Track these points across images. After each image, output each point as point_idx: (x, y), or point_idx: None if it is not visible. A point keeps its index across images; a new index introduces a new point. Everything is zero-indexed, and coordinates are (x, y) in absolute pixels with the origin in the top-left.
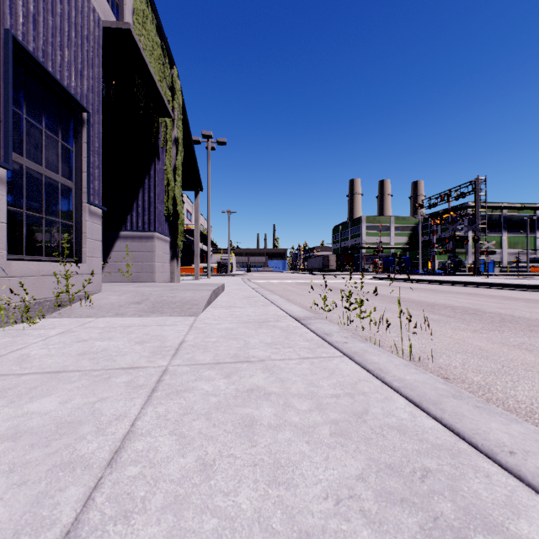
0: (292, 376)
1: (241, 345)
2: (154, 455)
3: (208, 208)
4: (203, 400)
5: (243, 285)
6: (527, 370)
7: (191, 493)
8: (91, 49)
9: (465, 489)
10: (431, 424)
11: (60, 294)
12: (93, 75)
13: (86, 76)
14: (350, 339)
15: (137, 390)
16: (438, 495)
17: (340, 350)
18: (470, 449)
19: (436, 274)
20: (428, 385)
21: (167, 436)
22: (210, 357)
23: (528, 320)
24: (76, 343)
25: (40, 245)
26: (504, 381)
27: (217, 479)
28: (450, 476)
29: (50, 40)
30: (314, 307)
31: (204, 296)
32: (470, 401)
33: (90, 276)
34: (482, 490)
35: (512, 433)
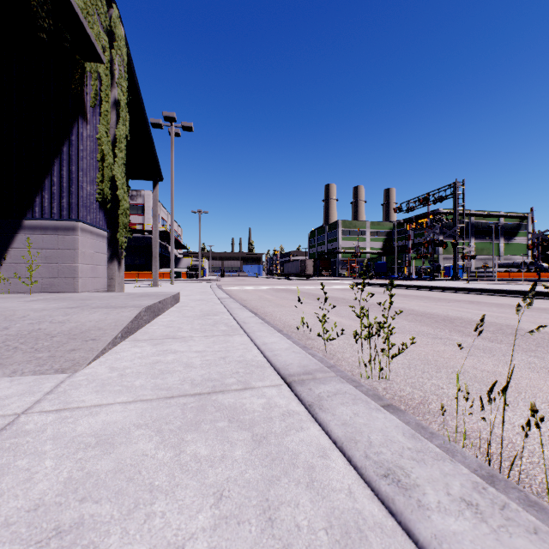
0: None
1: None
2: None
3: (171, 203)
4: None
5: (208, 294)
6: None
7: None
8: None
9: None
10: None
11: None
12: None
13: None
14: (510, 537)
15: None
16: None
17: None
18: None
19: (413, 279)
20: None
21: None
22: None
23: None
24: None
25: None
26: None
27: None
28: None
29: None
30: (301, 327)
31: (120, 320)
32: None
33: None
34: None
35: None
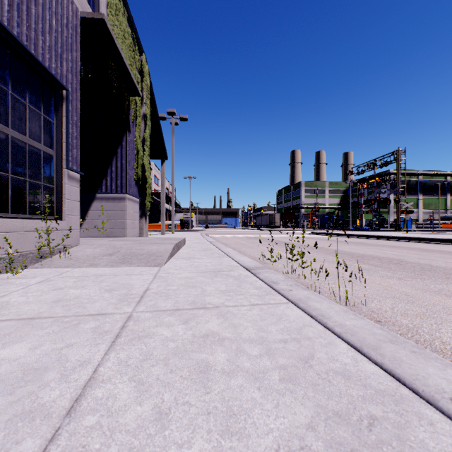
0: (244, 322)
1: (198, 293)
2: (112, 403)
3: (172, 174)
4: (162, 345)
5: (202, 239)
6: (448, 313)
7: (145, 445)
8: (70, 35)
9: (412, 439)
10: (373, 368)
11: (42, 247)
12: (72, 58)
13: (65, 58)
14: (294, 287)
15: (103, 336)
16: (386, 446)
17: (286, 297)
18: (411, 395)
19: (364, 229)
20: (366, 330)
21: (126, 383)
22: (170, 304)
23: (444, 269)
24: (52, 291)
25: (24, 205)
26: (429, 324)
27: (172, 429)
28: (395, 424)
29: (33, 26)
30: (262, 258)
31: (167, 249)
32: (406, 346)
33: (69, 232)
34: (429, 440)
35: (449, 378)
